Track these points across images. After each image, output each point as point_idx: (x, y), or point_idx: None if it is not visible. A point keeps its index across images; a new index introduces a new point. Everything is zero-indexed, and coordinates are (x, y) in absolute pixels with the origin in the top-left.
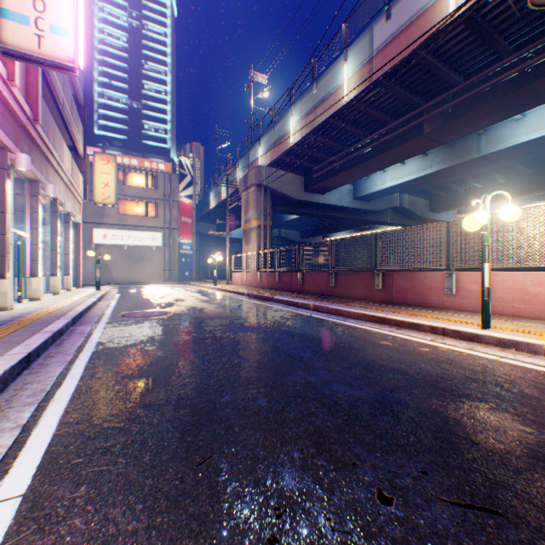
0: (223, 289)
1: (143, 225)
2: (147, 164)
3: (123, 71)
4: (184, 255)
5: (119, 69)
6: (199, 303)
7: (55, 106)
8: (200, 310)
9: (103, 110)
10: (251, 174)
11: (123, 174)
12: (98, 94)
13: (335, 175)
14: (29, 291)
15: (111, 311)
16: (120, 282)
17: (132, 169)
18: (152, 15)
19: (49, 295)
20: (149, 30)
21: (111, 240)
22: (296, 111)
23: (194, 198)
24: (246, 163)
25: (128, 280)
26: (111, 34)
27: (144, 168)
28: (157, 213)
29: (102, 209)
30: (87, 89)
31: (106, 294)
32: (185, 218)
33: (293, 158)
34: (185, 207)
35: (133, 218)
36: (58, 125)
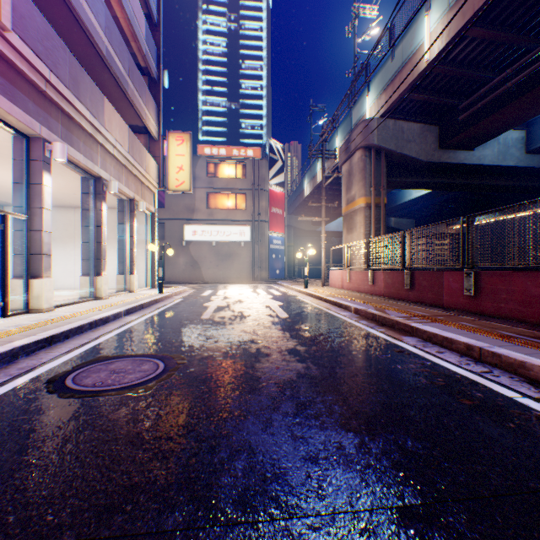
0: (315, 296)
1: (231, 219)
2: (235, 152)
3: (222, 75)
4: (274, 250)
5: (219, 74)
6: (263, 330)
7: (103, 63)
8: (246, 364)
9: (206, 117)
10: (355, 135)
11: (211, 166)
12: (201, 103)
13: (509, 103)
14: (28, 299)
15: (88, 347)
16: (209, 280)
17: (220, 159)
18: (248, 14)
19: (85, 301)
20: (245, 29)
21: (200, 236)
22: (437, 2)
23: (285, 186)
24: (347, 126)
25: (216, 279)
26: (213, 43)
27: (232, 156)
28: (245, 205)
29: (192, 205)
30: (161, 62)
31: (161, 299)
32: (275, 209)
33: (423, 94)
34: (275, 196)
35: (221, 212)
36: (119, 96)
